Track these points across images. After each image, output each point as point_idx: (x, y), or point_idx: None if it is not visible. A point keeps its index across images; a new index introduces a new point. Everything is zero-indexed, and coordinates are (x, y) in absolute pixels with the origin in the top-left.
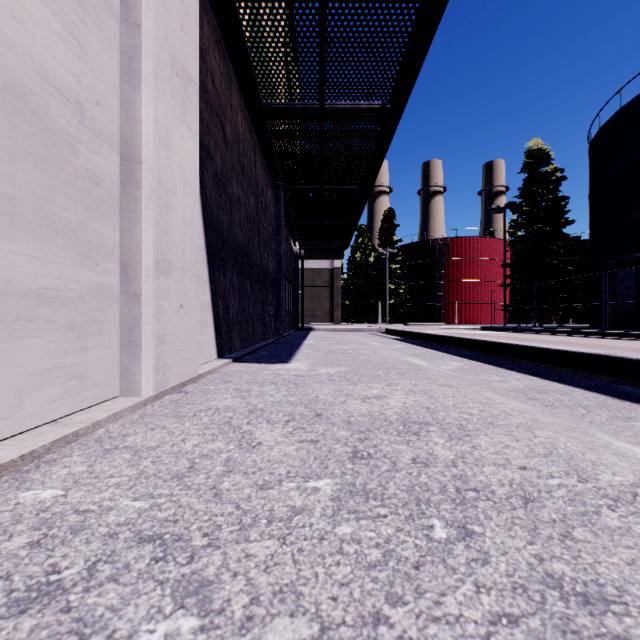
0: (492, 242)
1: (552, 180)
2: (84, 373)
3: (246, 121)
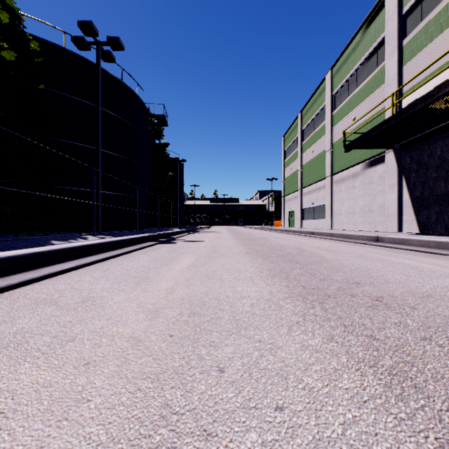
0: None
1: None
2: (384, 228)
3: None
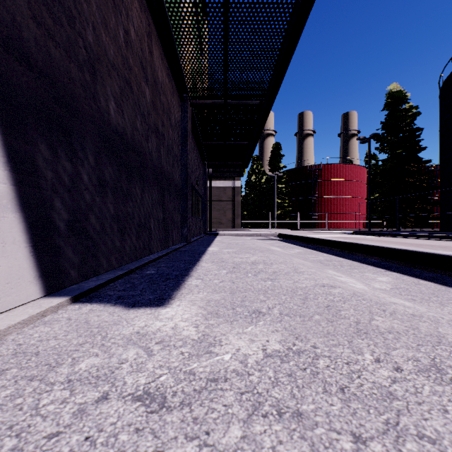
0: (354, 168)
1: (408, 115)
2: None
3: None
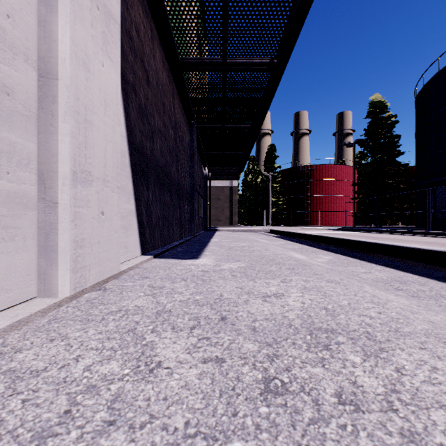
0: (344, 168)
1: (388, 123)
2: None
3: (166, 71)
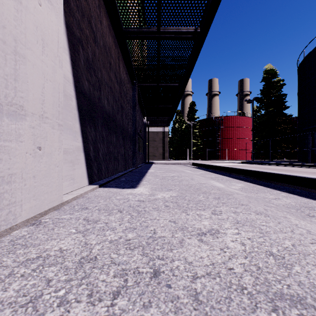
0: (245, 118)
1: (278, 85)
2: None
3: (112, 37)
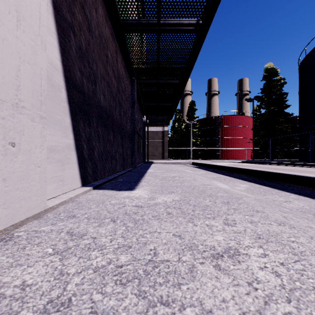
0: (244, 118)
1: (278, 84)
2: None
3: (109, 29)
